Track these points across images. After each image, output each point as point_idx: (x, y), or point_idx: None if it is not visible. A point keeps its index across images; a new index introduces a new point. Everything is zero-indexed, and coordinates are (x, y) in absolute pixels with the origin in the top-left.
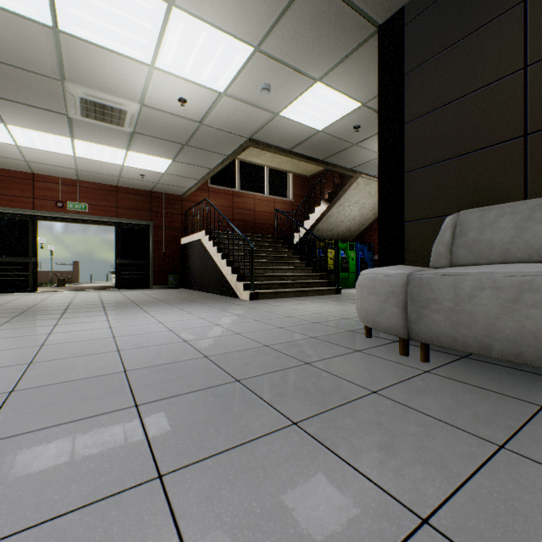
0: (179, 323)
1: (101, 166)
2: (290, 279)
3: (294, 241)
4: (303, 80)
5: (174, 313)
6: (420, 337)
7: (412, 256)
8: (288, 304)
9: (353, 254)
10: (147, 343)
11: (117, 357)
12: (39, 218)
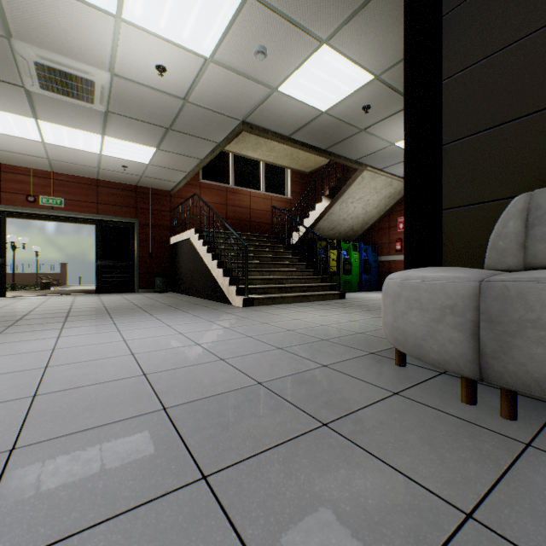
0: (148, 342)
1: (75, 155)
2: (288, 282)
3: (292, 241)
4: (306, 42)
5: (147, 326)
6: (504, 380)
7: (454, 254)
8: (287, 312)
9: (356, 255)
10: (87, 379)
11: (21, 412)
12: (16, 215)
